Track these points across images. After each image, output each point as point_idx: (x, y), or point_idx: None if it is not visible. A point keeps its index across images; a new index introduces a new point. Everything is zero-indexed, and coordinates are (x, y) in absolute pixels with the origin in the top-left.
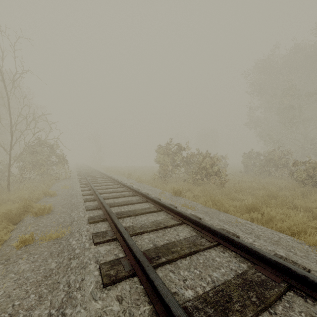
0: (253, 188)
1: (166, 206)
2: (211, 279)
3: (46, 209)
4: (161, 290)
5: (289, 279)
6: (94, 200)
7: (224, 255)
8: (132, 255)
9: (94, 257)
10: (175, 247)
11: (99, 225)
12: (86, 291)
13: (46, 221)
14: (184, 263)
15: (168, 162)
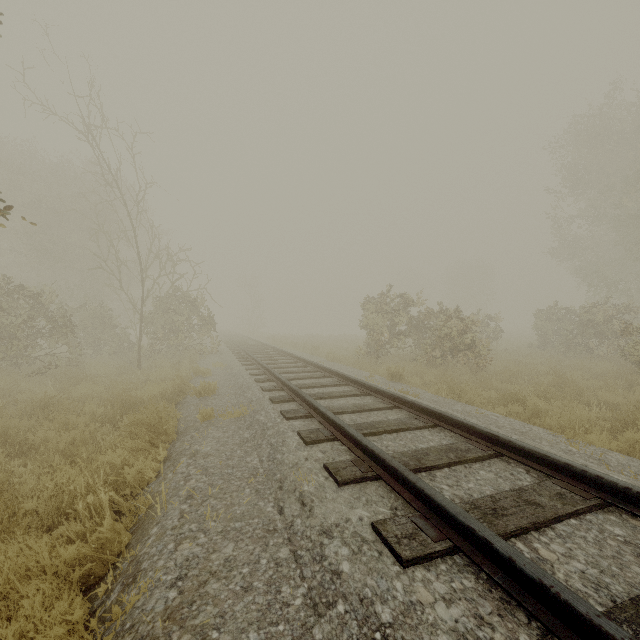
0: (539, 374)
1: (374, 388)
2: (415, 447)
3: (211, 389)
4: (361, 439)
5: (499, 448)
6: (270, 381)
7: (438, 434)
8: (332, 426)
9: (290, 428)
10: (380, 424)
11: (286, 405)
12: (290, 447)
13: (216, 402)
14: (389, 437)
15: (383, 326)
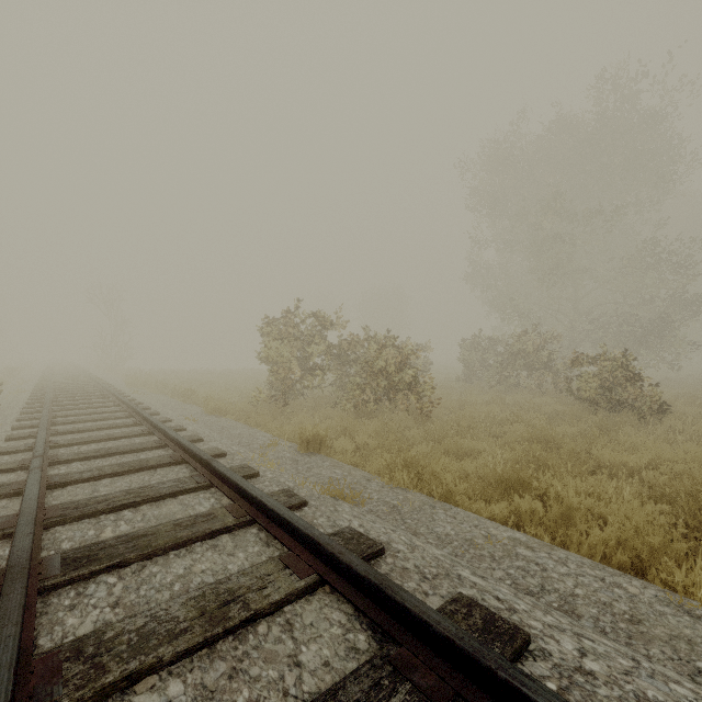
0: (495, 419)
1: (267, 510)
2: None
3: None
4: None
5: None
6: (15, 494)
7: None
8: None
9: None
10: None
11: None
12: None
13: None
14: None
15: (293, 358)
